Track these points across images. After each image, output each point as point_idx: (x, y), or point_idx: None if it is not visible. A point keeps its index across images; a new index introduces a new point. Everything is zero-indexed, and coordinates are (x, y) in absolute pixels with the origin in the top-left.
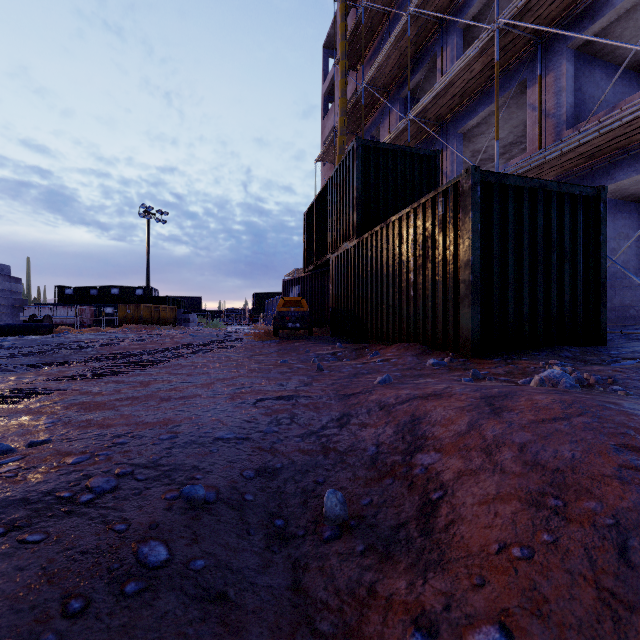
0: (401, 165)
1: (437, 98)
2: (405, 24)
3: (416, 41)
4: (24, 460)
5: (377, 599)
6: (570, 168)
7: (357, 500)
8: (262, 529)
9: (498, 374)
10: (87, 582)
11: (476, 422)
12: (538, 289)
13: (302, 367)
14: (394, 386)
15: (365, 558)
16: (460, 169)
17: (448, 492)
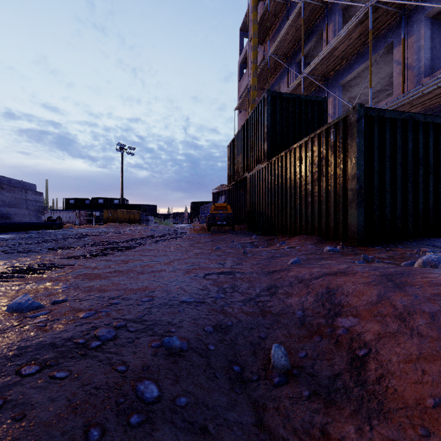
0: (298, 108)
1: (324, 60)
2: (300, 9)
3: (307, 21)
4: (50, 314)
5: (331, 440)
6: (428, 106)
7: (295, 353)
8: (225, 373)
9: (382, 258)
10: (101, 413)
11: (384, 294)
12: (408, 195)
13: (231, 252)
14: (304, 266)
15: (312, 402)
16: (340, 111)
17: (372, 350)
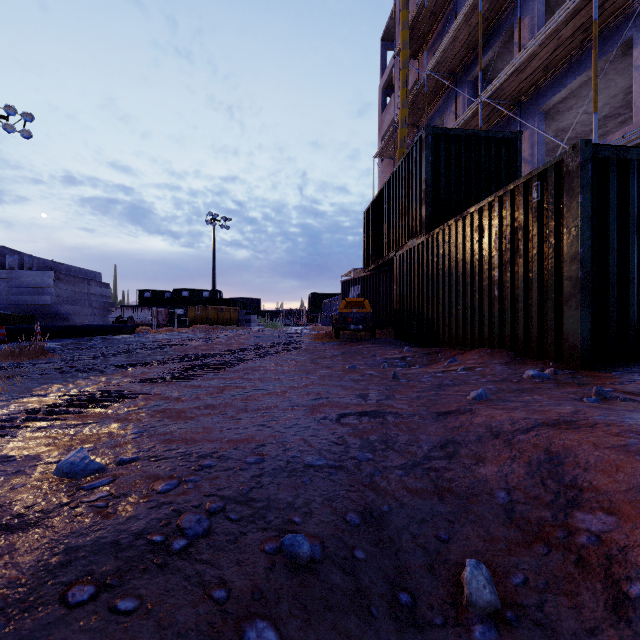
0: (475, 151)
1: (515, 74)
2: None
3: (488, 16)
4: (114, 484)
5: None
6: None
7: (504, 575)
8: (386, 608)
9: (630, 393)
10: None
11: None
12: None
13: (374, 374)
14: (496, 404)
15: None
16: (542, 151)
17: None
